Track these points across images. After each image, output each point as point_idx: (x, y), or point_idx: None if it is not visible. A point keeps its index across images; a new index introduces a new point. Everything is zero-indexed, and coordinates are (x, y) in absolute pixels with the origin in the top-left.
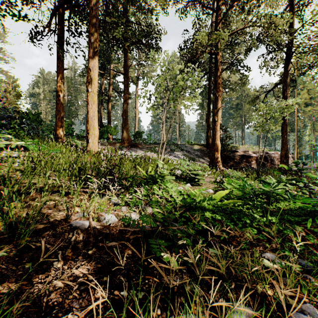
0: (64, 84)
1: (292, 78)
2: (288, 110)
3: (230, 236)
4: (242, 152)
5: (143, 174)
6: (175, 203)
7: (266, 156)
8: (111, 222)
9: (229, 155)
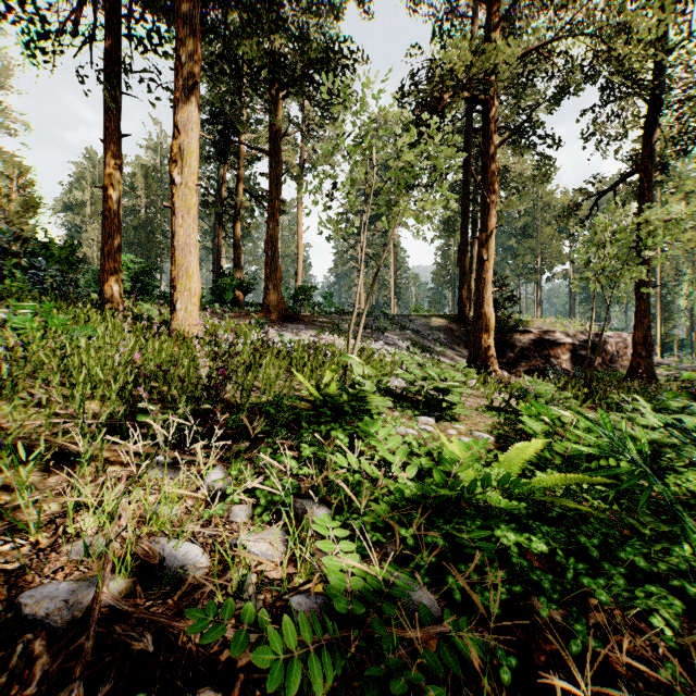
0: (139, 182)
1: (659, 162)
2: (665, 230)
3: (593, 624)
4: (542, 333)
5: (309, 391)
6: (399, 492)
7: (595, 343)
8: (183, 578)
9: (512, 340)
